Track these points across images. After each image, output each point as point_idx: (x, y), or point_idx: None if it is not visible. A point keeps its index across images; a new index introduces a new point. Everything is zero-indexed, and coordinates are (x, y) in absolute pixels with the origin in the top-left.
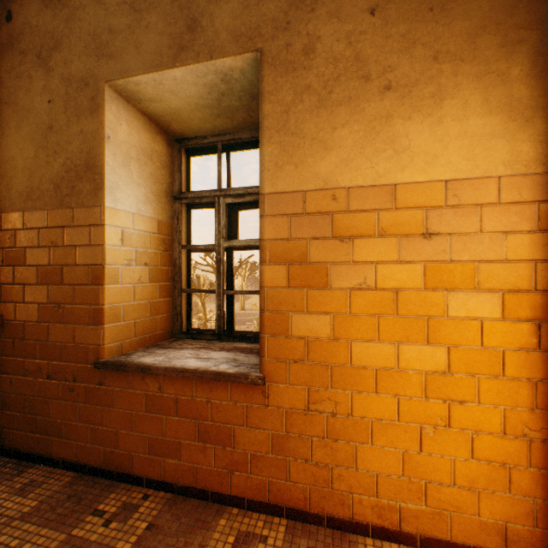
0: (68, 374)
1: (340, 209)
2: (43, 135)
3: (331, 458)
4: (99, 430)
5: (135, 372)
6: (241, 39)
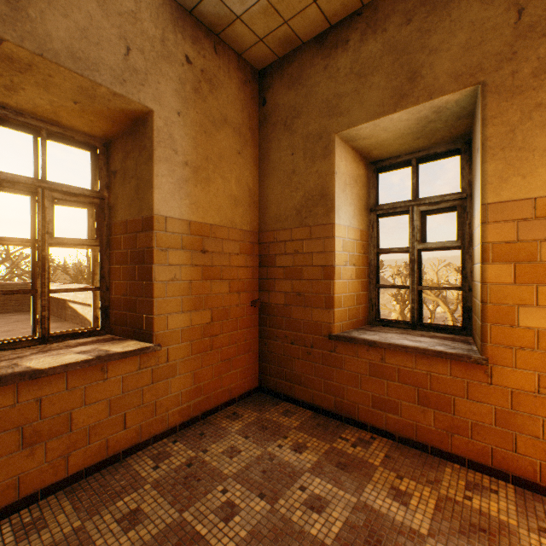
0: (306, 342)
1: None
2: (287, 178)
3: None
4: (330, 384)
5: (360, 345)
6: (461, 78)
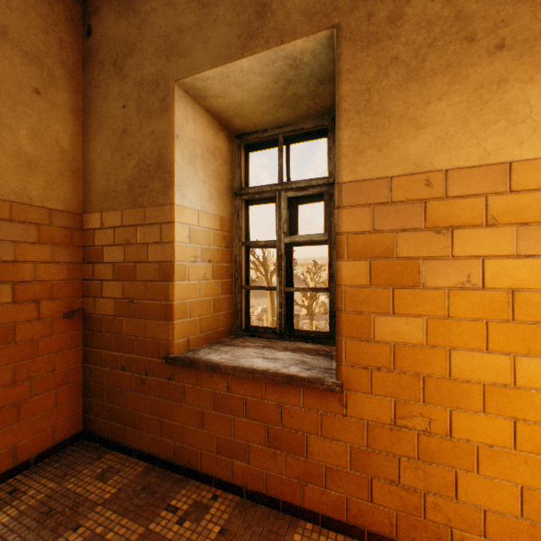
0: (141, 367)
1: (435, 195)
2: (118, 139)
3: (424, 483)
4: (169, 424)
5: (203, 370)
6: (315, 17)
